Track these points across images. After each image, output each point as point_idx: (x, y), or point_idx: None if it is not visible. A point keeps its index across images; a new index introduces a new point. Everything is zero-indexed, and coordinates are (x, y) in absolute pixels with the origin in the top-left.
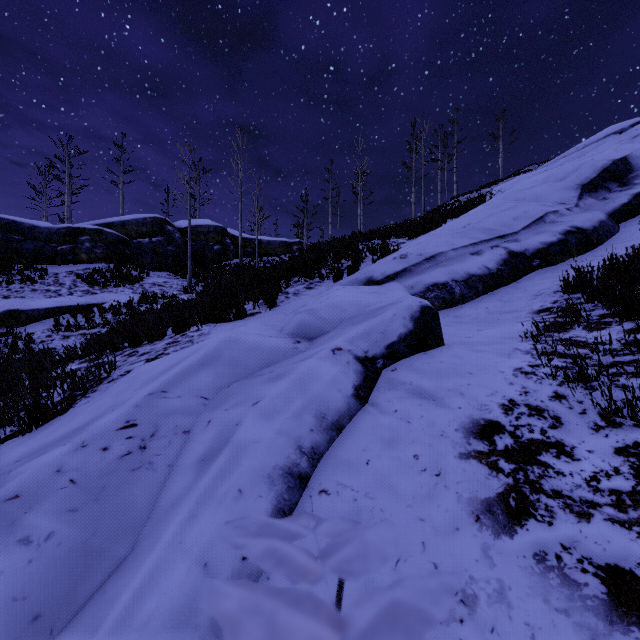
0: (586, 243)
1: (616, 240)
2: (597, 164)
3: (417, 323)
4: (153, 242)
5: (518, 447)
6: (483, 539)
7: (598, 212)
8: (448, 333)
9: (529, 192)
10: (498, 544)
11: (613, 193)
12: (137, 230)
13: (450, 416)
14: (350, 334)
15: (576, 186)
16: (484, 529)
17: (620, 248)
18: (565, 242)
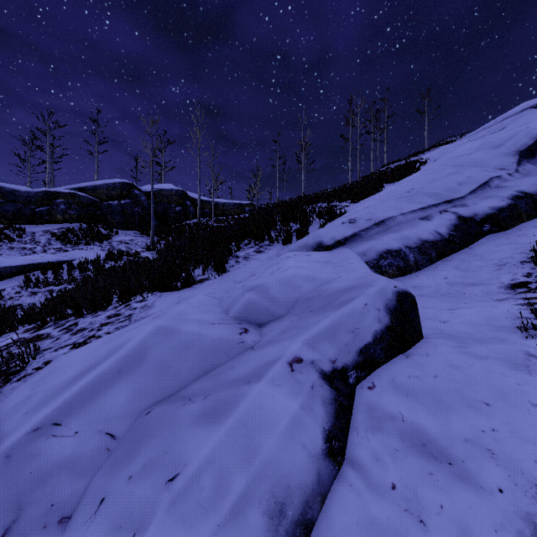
0: (535, 208)
1: None
2: (533, 132)
3: (394, 315)
4: (122, 204)
5: None
6: None
7: None
8: None
9: (467, 158)
10: None
11: None
12: (107, 193)
13: (492, 513)
14: (311, 333)
15: (514, 152)
16: None
17: None
18: (515, 207)
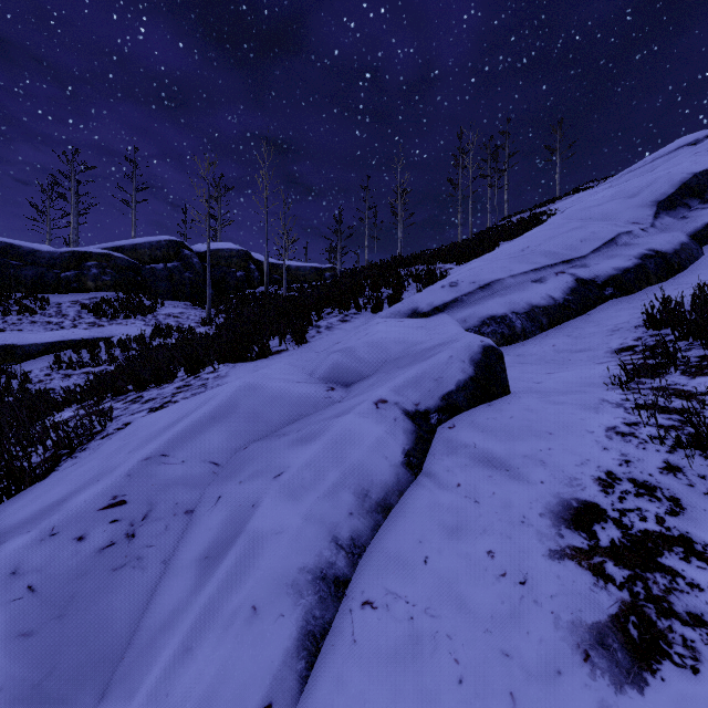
0: (666, 269)
1: (701, 265)
2: (675, 178)
3: (478, 367)
4: (168, 268)
5: (629, 543)
6: (599, 692)
7: (678, 233)
8: (512, 377)
9: (596, 210)
10: (623, 703)
11: (694, 211)
12: (150, 254)
13: (531, 494)
14: (396, 381)
15: (651, 203)
16: (598, 675)
17: (707, 274)
18: (642, 268)
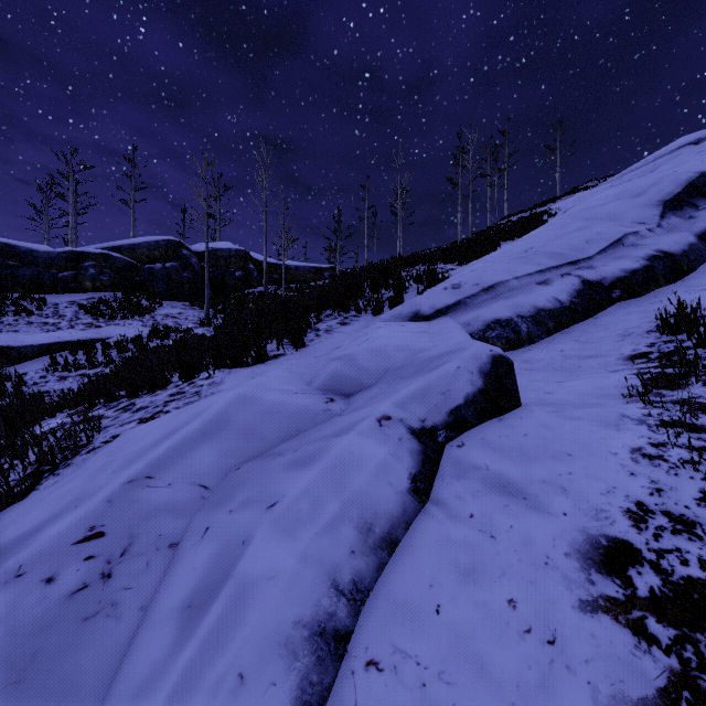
0: (675, 270)
1: None
2: (681, 177)
3: (488, 379)
4: (167, 268)
5: (671, 593)
6: None
7: (686, 233)
8: (520, 386)
9: (600, 210)
10: None
11: (701, 211)
12: (148, 254)
13: (553, 528)
14: (401, 395)
15: (657, 203)
16: None
17: None
18: (651, 269)
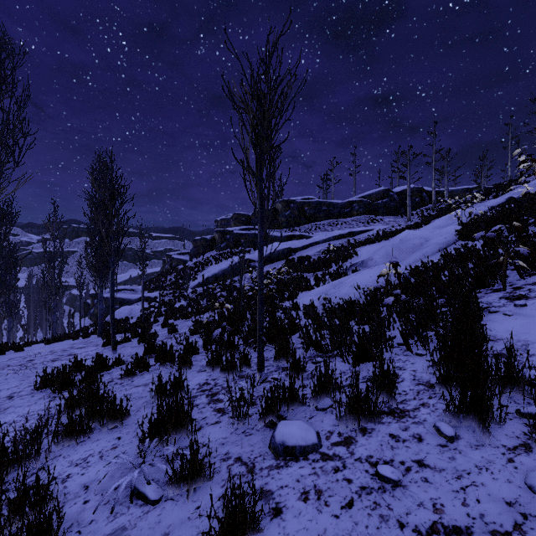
0: None
1: None
2: None
3: (507, 200)
4: (383, 202)
5: None
6: None
7: None
8: None
9: None
10: None
11: None
12: (376, 197)
13: None
14: (489, 204)
15: None
16: None
17: None
18: None
